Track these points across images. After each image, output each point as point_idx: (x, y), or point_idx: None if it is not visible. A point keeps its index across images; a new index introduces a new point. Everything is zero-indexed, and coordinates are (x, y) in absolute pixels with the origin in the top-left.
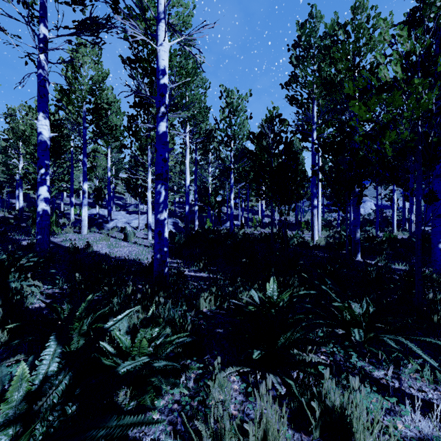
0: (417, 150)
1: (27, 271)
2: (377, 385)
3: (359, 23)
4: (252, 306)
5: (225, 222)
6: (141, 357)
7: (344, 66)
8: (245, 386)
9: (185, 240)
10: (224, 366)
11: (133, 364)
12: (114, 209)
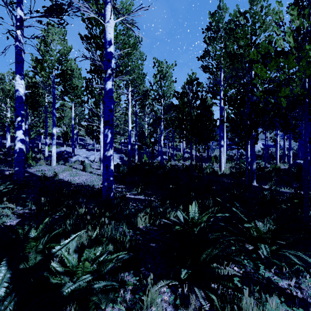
0: (305, 102)
1: (4, 196)
2: (283, 294)
3: (255, 11)
4: (179, 226)
5: (157, 156)
6: (85, 276)
7: (244, 43)
8: (174, 297)
9: (128, 170)
10: (156, 279)
11: (76, 284)
12: (78, 147)
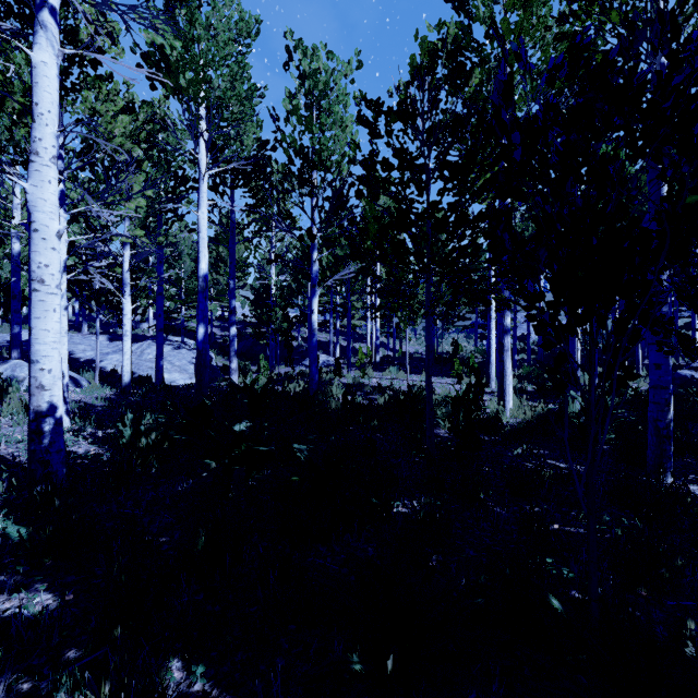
0: None
1: None
2: None
3: None
4: None
5: (306, 355)
6: None
7: None
8: None
9: (158, 436)
10: None
11: None
12: (86, 331)
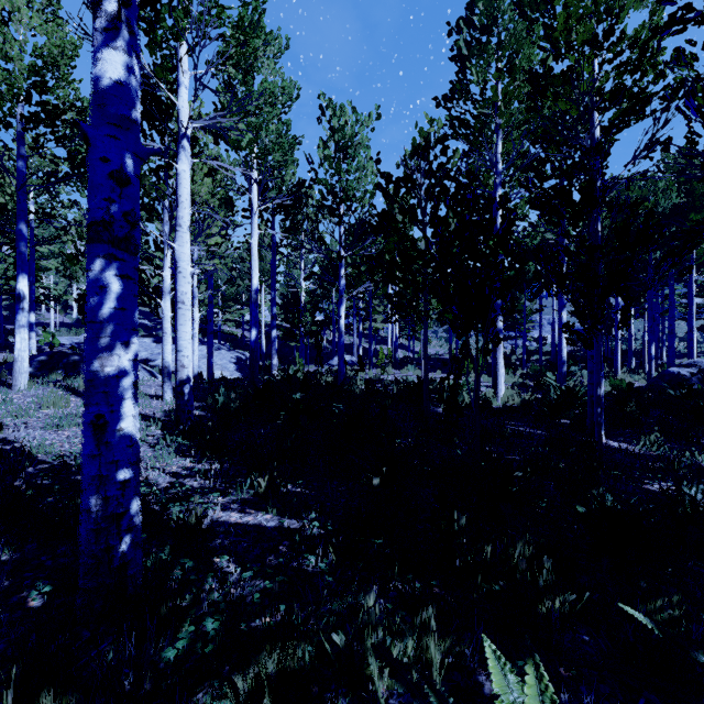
0: None
1: None
2: None
3: None
4: None
5: (331, 356)
6: None
7: (580, 34)
8: None
9: (241, 403)
10: None
11: None
12: None
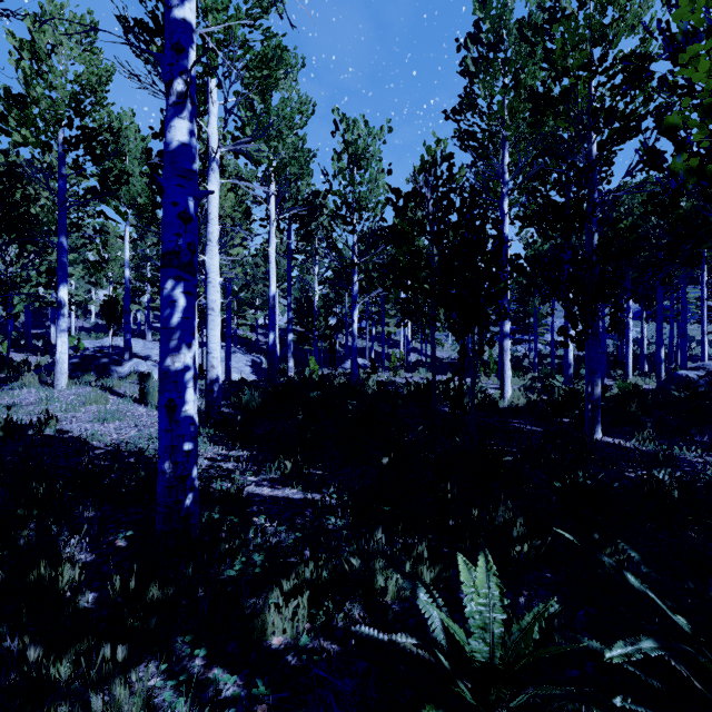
0: None
1: None
2: None
3: None
4: (437, 711)
5: (343, 360)
6: None
7: (576, 60)
8: None
9: (263, 401)
10: None
11: None
12: (150, 338)
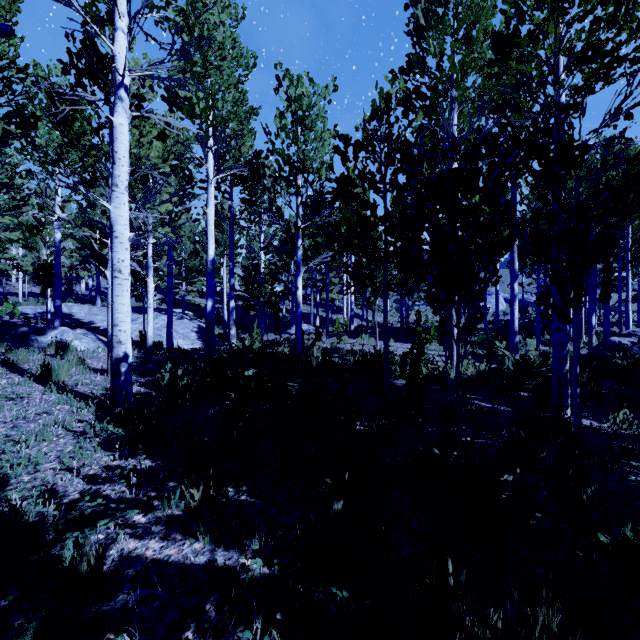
0: None
1: None
2: None
3: None
4: None
5: (290, 325)
6: None
7: None
8: None
9: (189, 380)
10: None
11: None
12: (99, 304)
